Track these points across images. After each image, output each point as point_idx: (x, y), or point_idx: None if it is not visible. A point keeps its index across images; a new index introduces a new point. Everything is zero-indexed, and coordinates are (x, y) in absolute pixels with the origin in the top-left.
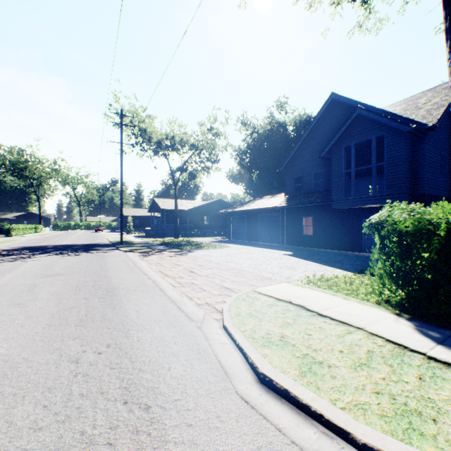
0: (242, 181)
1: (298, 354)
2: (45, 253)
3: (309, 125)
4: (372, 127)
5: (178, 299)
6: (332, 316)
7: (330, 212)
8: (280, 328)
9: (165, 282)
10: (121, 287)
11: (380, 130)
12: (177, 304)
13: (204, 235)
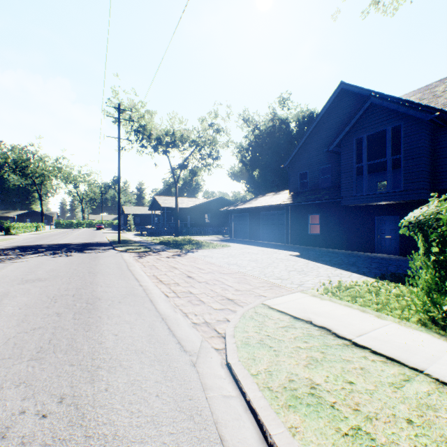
0: (244, 179)
1: (344, 427)
2: (36, 253)
3: (316, 117)
4: (387, 117)
5: (170, 316)
6: (372, 348)
7: (338, 210)
8: (305, 369)
9: (158, 290)
10: (105, 298)
11: (396, 120)
12: (169, 324)
13: (204, 233)
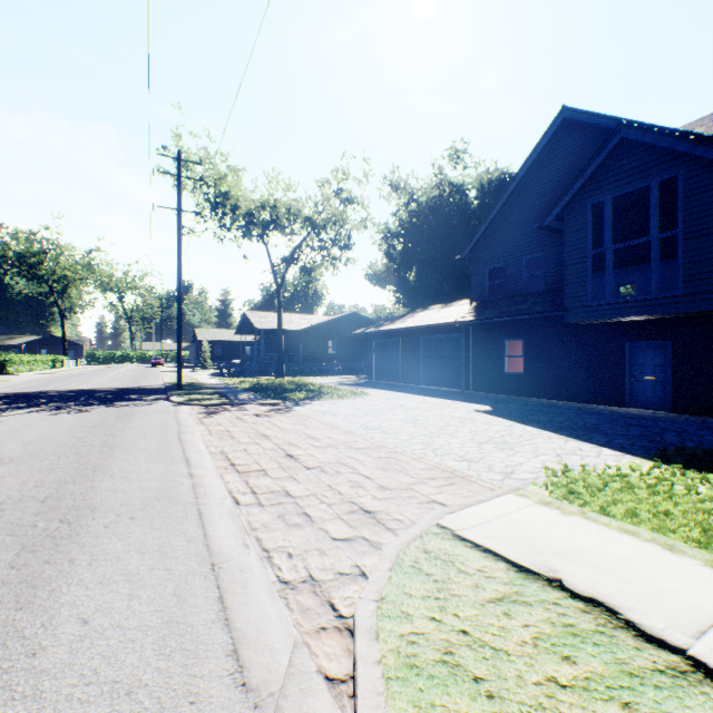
0: (392, 283)
1: None
2: (30, 406)
3: (518, 170)
4: (651, 163)
5: (232, 560)
6: None
7: (558, 331)
8: None
9: (222, 487)
10: (106, 507)
11: (668, 168)
12: (223, 584)
13: (327, 372)
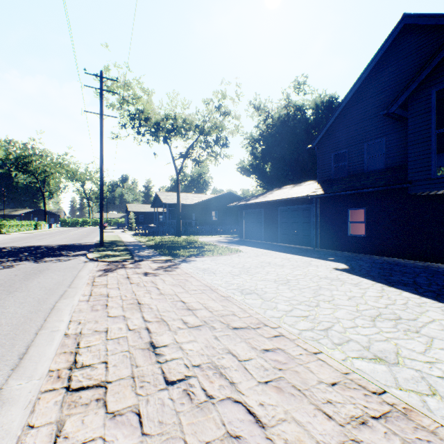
0: (254, 173)
1: None
2: None
3: (361, 73)
4: None
5: None
6: None
7: (397, 201)
8: None
9: None
10: None
11: None
12: None
13: (211, 232)
